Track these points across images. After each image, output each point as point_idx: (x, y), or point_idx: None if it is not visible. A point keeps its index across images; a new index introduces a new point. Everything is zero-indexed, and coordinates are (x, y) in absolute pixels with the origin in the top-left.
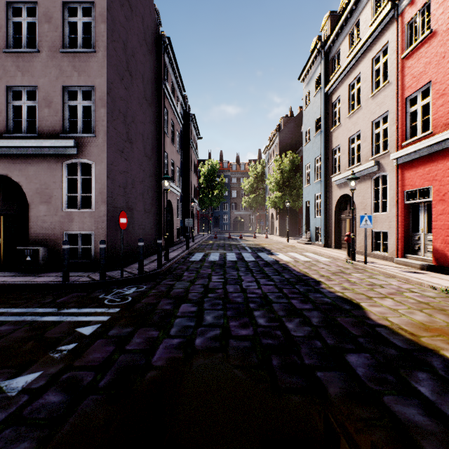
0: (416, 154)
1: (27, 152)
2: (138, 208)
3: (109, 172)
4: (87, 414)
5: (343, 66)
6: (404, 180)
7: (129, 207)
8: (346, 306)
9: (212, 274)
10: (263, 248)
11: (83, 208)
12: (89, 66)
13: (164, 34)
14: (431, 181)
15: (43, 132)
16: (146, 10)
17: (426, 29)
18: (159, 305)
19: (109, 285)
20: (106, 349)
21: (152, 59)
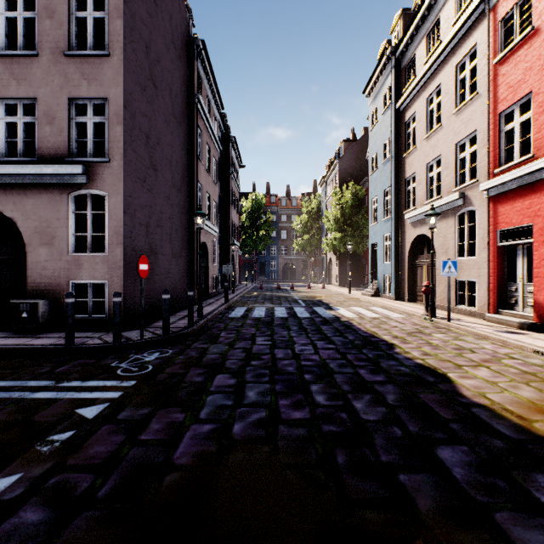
0: (513, 184)
1: (24, 181)
2: (164, 251)
3: (126, 206)
4: (76, 543)
5: (419, 75)
6: (497, 216)
7: (153, 250)
8: (430, 377)
9: (256, 335)
10: (320, 301)
11: (97, 251)
12: (102, 72)
13: (197, 37)
14: (532, 217)
15: (44, 156)
16: (175, 5)
17: (525, 26)
18: (187, 376)
19: (125, 350)
20: (113, 439)
21: (182, 68)
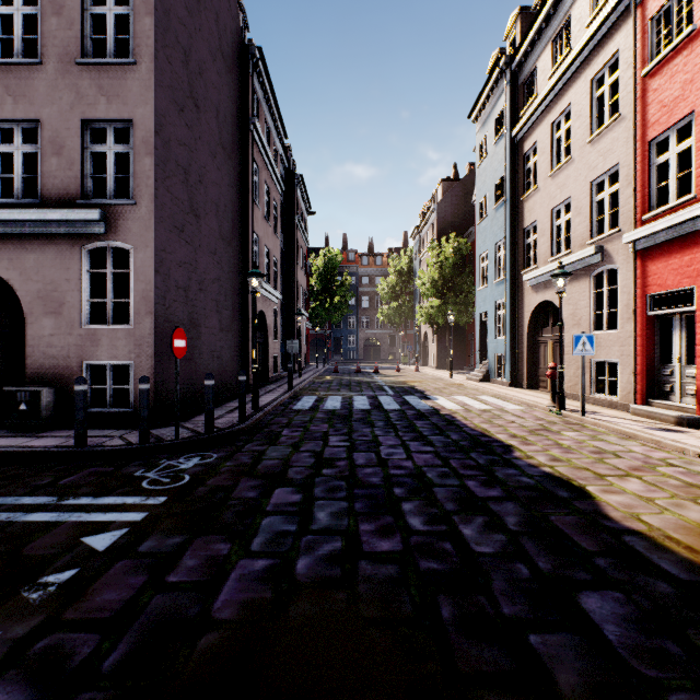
0: (668, 234)
1: (22, 230)
2: (209, 323)
3: (158, 263)
4: None
5: (542, 93)
6: (646, 277)
7: (194, 321)
8: (563, 492)
9: (329, 433)
10: (412, 388)
11: (121, 323)
12: (125, 87)
13: (253, 45)
14: (693, 278)
15: (49, 197)
16: (224, 1)
17: (684, 26)
18: (236, 490)
19: (155, 453)
20: (129, 581)
21: (233, 83)
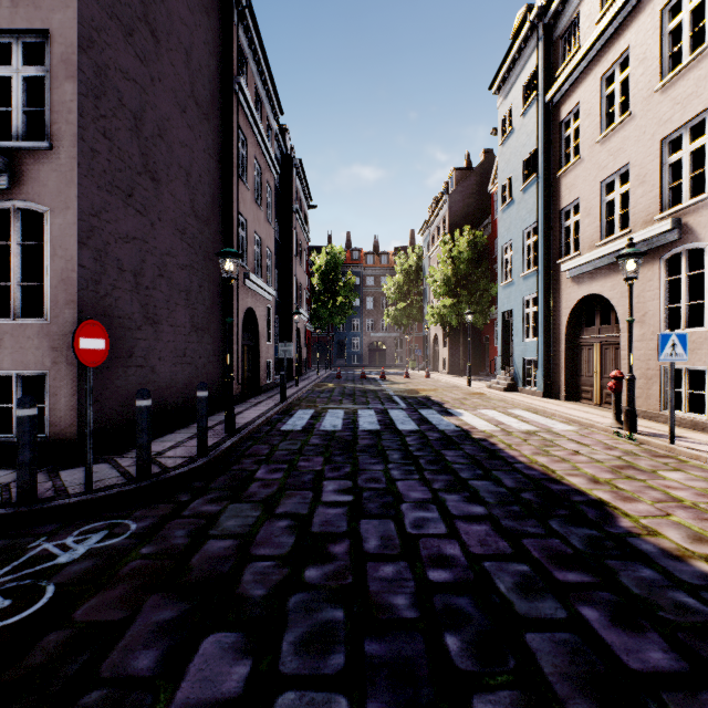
0: None
1: None
2: (175, 319)
3: (85, 232)
4: None
5: (589, 40)
6: None
7: (150, 316)
8: None
9: (324, 475)
10: (427, 399)
11: None
12: None
13: None
14: None
15: None
16: None
17: None
18: (119, 645)
19: (38, 522)
20: None
21: (212, 29)
